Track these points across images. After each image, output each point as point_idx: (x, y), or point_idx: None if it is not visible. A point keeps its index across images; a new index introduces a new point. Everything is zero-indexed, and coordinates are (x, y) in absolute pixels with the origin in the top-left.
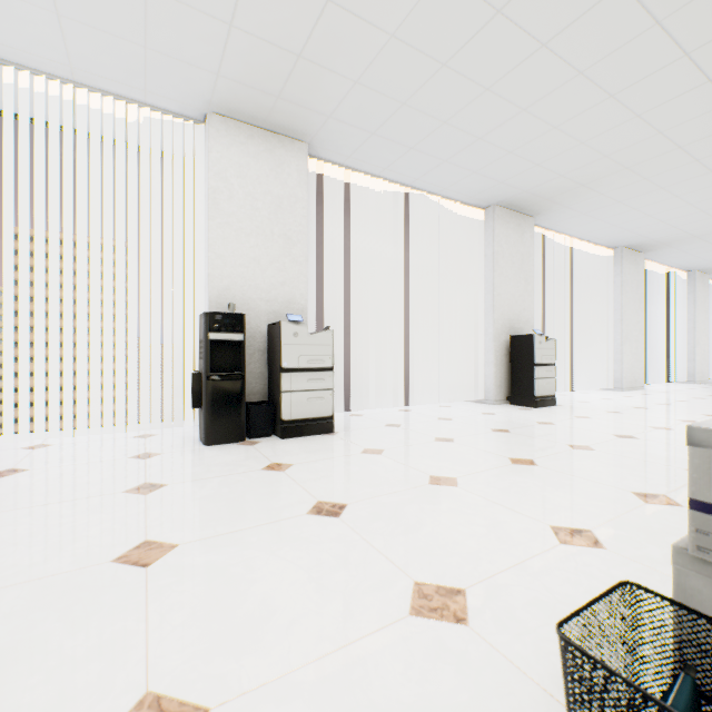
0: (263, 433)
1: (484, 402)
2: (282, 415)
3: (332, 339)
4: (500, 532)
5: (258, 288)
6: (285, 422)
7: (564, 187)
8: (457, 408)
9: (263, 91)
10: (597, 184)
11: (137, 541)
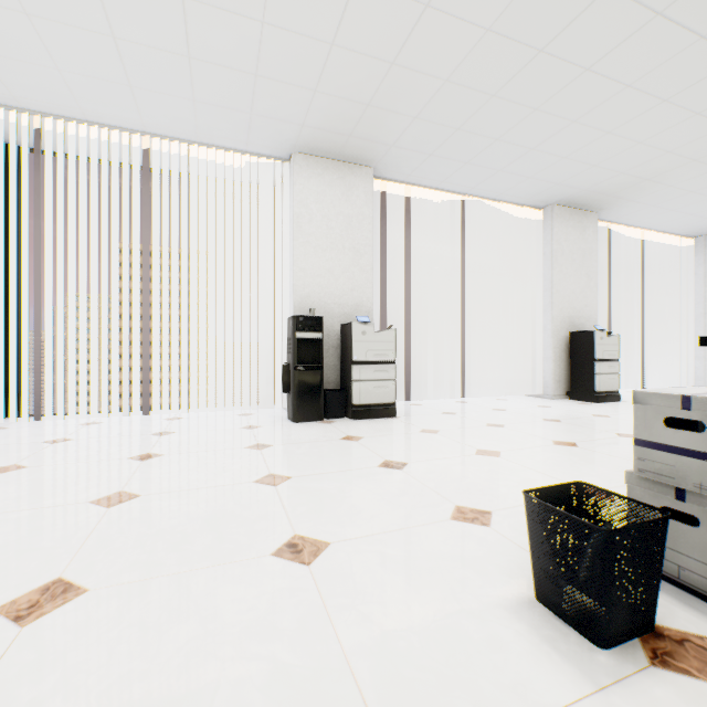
0: (337, 415)
1: (542, 396)
2: (352, 400)
3: (394, 337)
4: (528, 485)
5: (332, 294)
6: (355, 406)
7: (626, 183)
8: (513, 401)
9: (337, 133)
10: (664, 177)
11: (264, 473)
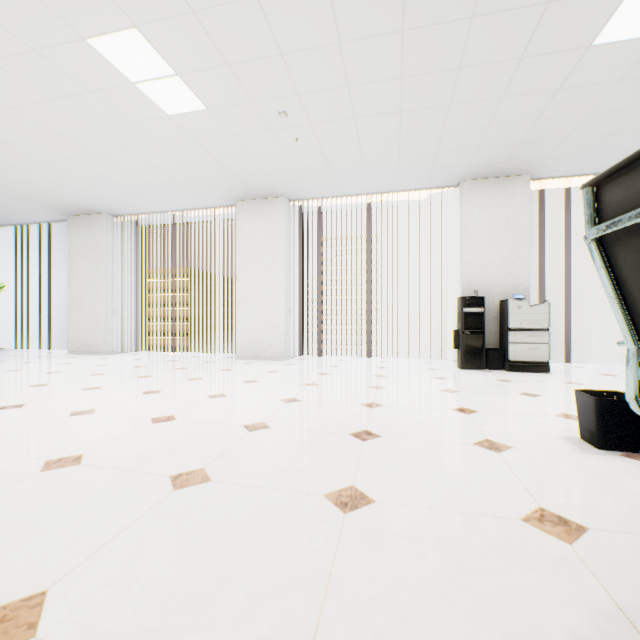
0: (495, 367)
1: None
2: (508, 357)
3: (547, 309)
4: None
5: (492, 278)
6: (510, 362)
7: None
8: None
9: (495, 164)
10: None
11: (444, 388)
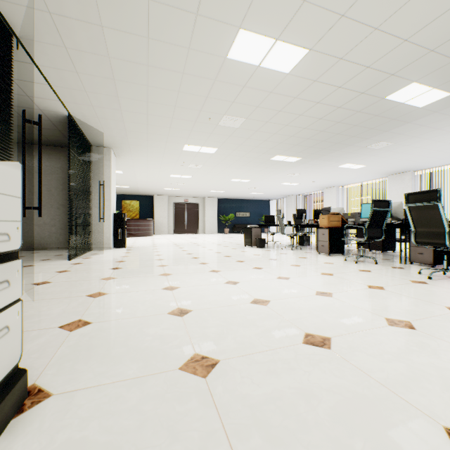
0: None
1: None
2: None
3: None
4: None
5: None
6: None
7: None
8: None
9: (387, 173)
10: None
11: None
